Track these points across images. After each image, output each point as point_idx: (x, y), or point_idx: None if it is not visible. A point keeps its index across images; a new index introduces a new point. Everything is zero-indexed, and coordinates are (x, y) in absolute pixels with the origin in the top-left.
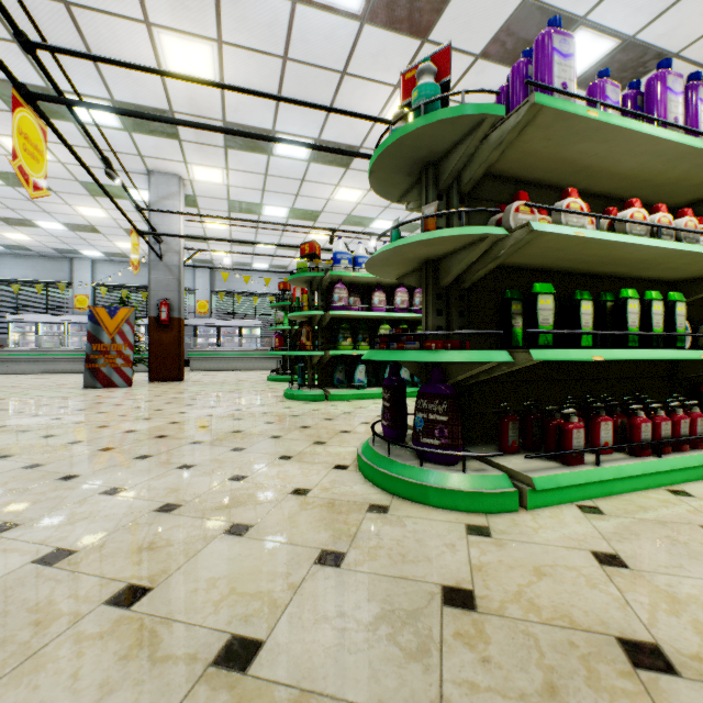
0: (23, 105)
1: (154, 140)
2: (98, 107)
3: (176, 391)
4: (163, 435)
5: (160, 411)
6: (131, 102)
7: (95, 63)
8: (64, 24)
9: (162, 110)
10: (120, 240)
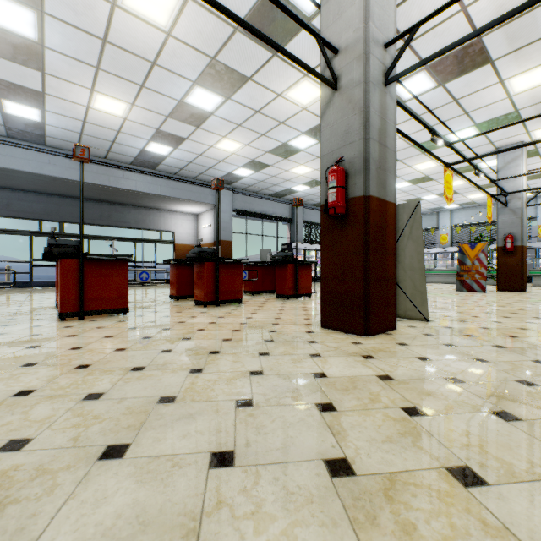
0: (446, 170)
1: (501, 131)
2: (478, 157)
3: (519, 297)
4: (514, 313)
5: (510, 304)
6: (486, 120)
7: (466, 114)
8: (453, 109)
9: (508, 113)
10: (470, 194)
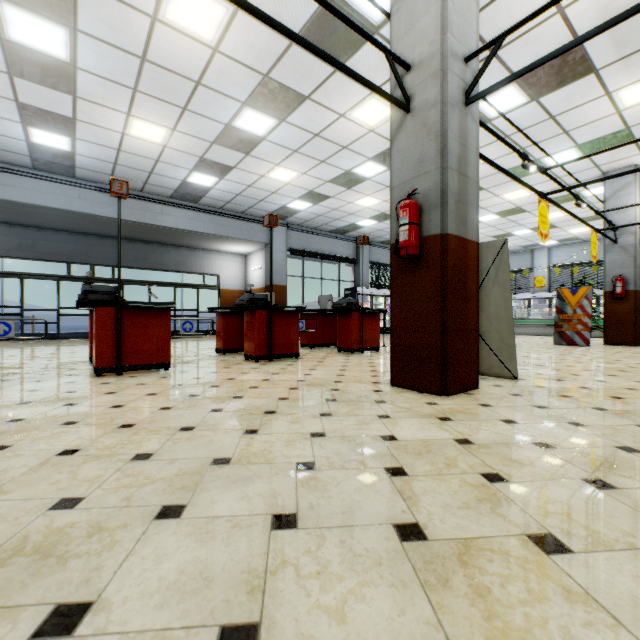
0: (540, 201)
1: (609, 152)
2: (579, 185)
3: (630, 352)
4: (622, 370)
5: (618, 361)
6: (590, 140)
7: (565, 134)
8: (549, 127)
9: (617, 132)
10: (572, 228)
